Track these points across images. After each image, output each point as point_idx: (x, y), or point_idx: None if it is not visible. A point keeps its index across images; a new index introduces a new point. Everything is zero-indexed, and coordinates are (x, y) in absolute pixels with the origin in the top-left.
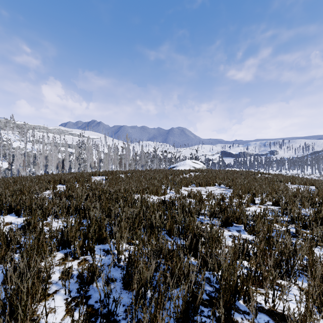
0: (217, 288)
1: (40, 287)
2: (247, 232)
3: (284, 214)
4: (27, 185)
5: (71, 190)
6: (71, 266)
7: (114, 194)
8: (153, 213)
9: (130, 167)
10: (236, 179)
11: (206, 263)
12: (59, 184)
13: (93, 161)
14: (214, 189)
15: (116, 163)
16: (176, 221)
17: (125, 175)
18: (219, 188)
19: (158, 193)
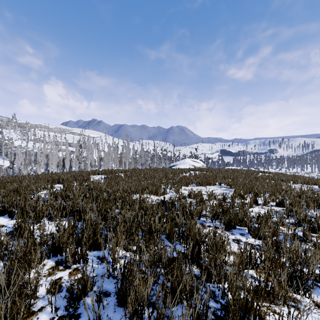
0: (223, 305)
1: (22, 305)
2: (252, 236)
3: (289, 216)
4: (23, 185)
5: (69, 190)
6: (61, 277)
7: (112, 195)
8: (152, 216)
9: (130, 166)
10: (237, 178)
11: (210, 274)
12: (57, 183)
13: (93, 160)
14: (214, 188)
15: (116, 162)
16: (176, 224)
17: (124, 174)
18: (220, 187)
19: (157, 192)
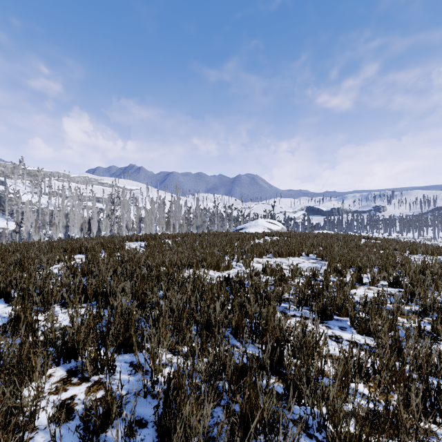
0: None
1: None
2: (357, 331)
3: (409, 301)
4: (29, 255)
5: (93, 263)
6: (74, 395)
7: (154, 270)
8: (211, 301)
9: (182, 229)
10: (331, 246)
11: (299, 392)
12: (79, 253)
13: (130, 221)
14: (300, 260)
15: (162, 224)
16: (246, 313)
17: (173, 240)
18: (307, 260)
19: (219, 266)
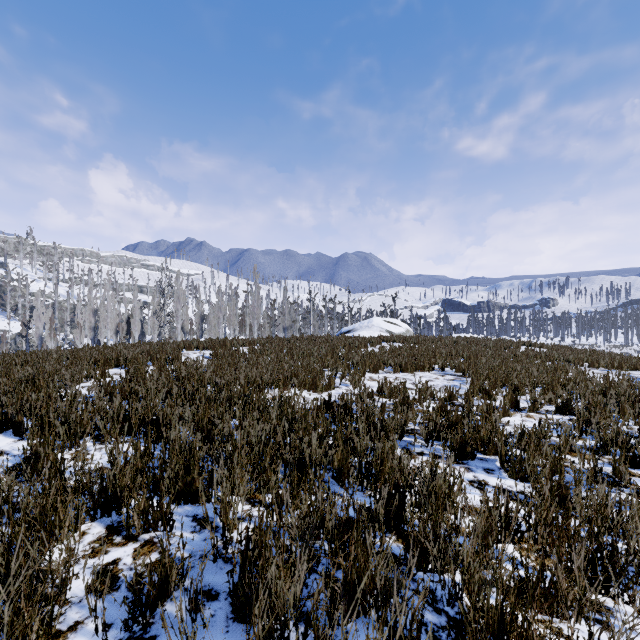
0: (452, 619)
1: (35, 618)
2: (508, 475)
3: (584, 433)
4: (46, 369)
5: (137, 380)
6: (118, 559)
7: (225, 389)
8: (305, 433)
9: (262, 332)
10: (476, 356)
11: (425, 553)
12: (115, 367)
13: (187, 320)
14: (431, 376)
15: (234, 324)
16: (354, 450)
17: (250, 348)
18: (442, 375)
19: (316, 385)
